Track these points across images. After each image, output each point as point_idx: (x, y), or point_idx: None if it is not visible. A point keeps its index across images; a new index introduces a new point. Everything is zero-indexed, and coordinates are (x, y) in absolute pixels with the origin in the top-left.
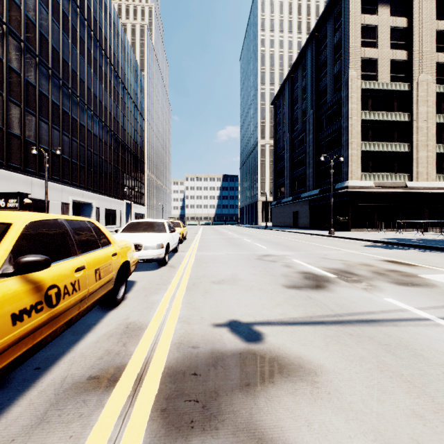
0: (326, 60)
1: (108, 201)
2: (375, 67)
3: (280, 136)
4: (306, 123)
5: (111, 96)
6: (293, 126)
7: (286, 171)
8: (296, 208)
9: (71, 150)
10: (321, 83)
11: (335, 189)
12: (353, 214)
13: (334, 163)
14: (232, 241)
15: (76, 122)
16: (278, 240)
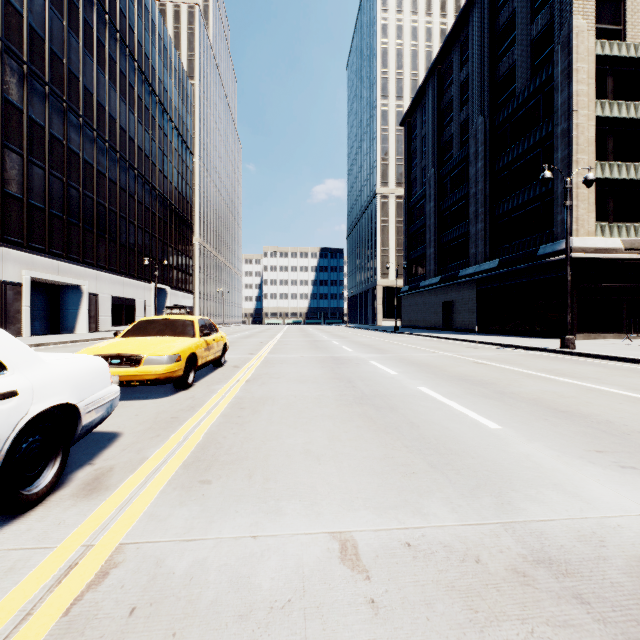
0: (512, 19)
1: (118, 283)
2: (620, 15)
3: (416, 175)
4: (468, 143)
5: (125, 99)
6: (441, 154)
7: (428, 233)
8: (449, 296)
9: (26, 182)
10: (501, 64)
11: (538, 255)
12: (580, 303)
13: (530, 208)
14: (344, 372)
15: (42, 130)
16: (467, 368)
